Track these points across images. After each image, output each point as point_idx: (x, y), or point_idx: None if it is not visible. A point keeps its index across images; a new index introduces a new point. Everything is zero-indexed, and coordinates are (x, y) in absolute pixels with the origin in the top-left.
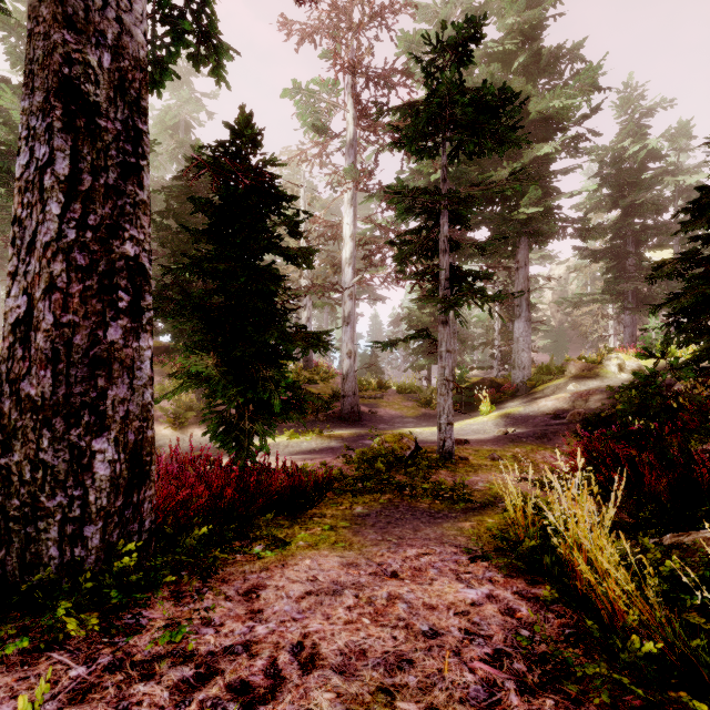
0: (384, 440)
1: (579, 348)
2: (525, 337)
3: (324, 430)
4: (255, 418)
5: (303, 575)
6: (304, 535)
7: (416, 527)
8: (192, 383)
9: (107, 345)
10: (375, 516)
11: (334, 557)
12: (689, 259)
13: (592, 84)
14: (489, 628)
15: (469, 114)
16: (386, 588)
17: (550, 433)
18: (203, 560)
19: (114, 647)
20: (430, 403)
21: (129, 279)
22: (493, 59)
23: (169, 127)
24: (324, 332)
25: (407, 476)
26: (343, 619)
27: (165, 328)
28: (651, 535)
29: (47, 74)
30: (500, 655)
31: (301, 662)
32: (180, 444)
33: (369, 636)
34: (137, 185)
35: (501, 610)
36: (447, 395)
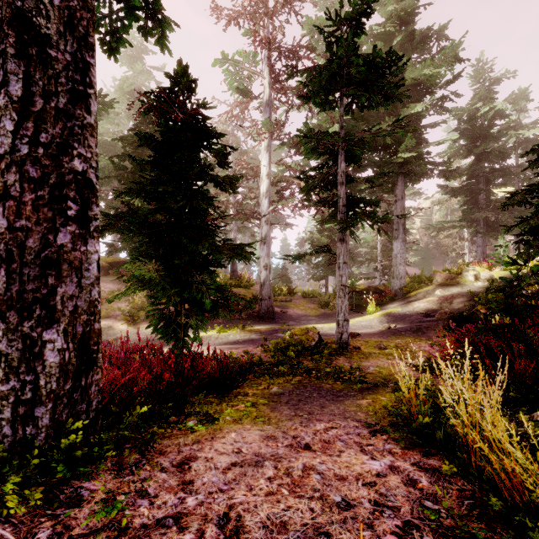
0: (294, 334)
1: (441, 264)
2: (401, 254)
3: (246, 326)
4: (190, 315)
5: (229, 447)
6: (230, 411)
7: (322, 404)
8: (138, 286)
9: (56, 248)
10: (288, 395)
11: (255, 431)
12: (535, 189)
13: (455, 57)
14: (396, 499)
15: (362, 73)
16: (301, 460)
17: (424, 328)
18: (145, 434)
19: (55, 520)
20: (328, 305)
21: (77, 190)
22: (376, 39)
23: (126, 92)
24: (247, 244)
25: (313, 362)
26: (264, 491)
27: (122, 246)
28: (518, 411)
29: (1, 6)
30: (410, 528)
31: (226, 536)
32: (133, 336)
33: (289, 508)
34: (84, 110)
35: (404, 481)
36: (344, 297)
